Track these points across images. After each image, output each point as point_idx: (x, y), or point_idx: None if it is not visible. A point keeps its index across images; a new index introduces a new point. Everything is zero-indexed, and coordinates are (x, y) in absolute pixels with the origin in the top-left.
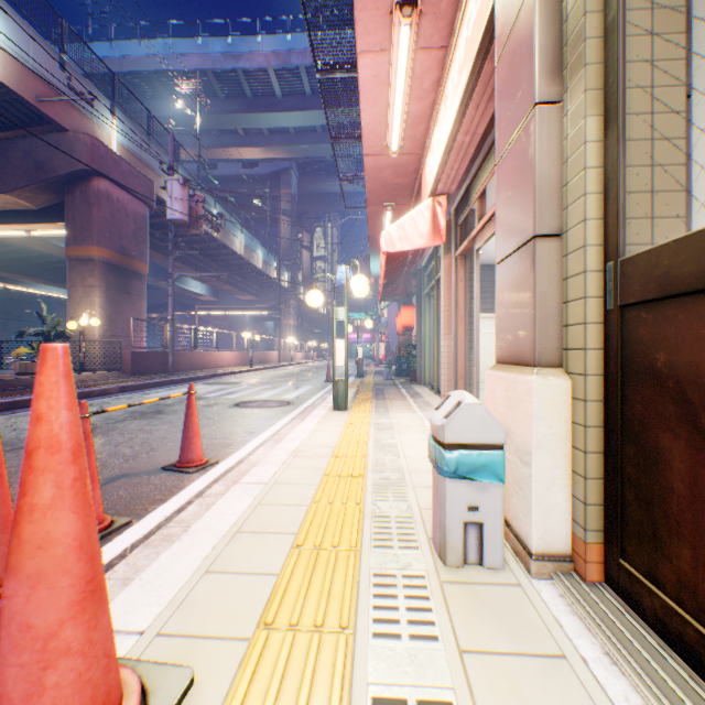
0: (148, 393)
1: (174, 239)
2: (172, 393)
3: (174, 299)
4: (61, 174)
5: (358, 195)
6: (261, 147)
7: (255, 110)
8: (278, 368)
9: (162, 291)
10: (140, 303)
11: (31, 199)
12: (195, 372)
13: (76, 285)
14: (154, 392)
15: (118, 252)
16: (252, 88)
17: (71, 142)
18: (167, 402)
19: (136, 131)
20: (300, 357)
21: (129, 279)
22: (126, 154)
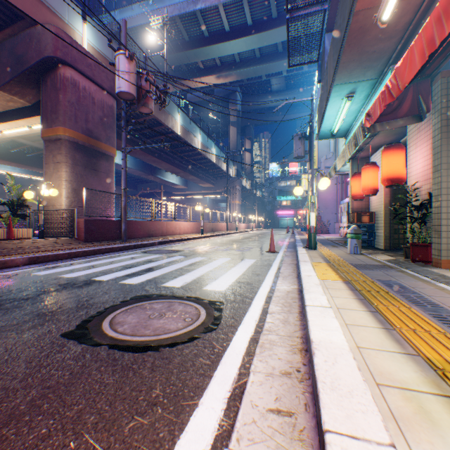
0: (53, 267)
1: (126, 116)
2: (77, 268)
3: (126, 171)
4: (32, 64)
5: (285, 108)
6: (215, 74)
7: (209, 43)
8: (224, 235)
9: (153, 183)
10: (107, 180)
11: (20, 95)
12: (149, 239)
13: (49, 163)
14: (65, 265)
15: (84, 134)
16: (207, 26)
17: (39, 34)
18: (16, 294)
19: (106, 39)
20: (242, 227)
21: (96, 158)
22: (97, 56)
